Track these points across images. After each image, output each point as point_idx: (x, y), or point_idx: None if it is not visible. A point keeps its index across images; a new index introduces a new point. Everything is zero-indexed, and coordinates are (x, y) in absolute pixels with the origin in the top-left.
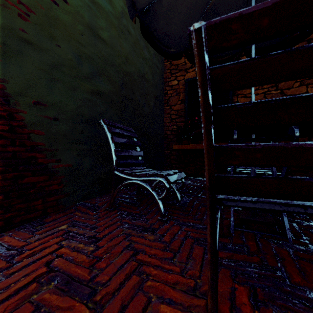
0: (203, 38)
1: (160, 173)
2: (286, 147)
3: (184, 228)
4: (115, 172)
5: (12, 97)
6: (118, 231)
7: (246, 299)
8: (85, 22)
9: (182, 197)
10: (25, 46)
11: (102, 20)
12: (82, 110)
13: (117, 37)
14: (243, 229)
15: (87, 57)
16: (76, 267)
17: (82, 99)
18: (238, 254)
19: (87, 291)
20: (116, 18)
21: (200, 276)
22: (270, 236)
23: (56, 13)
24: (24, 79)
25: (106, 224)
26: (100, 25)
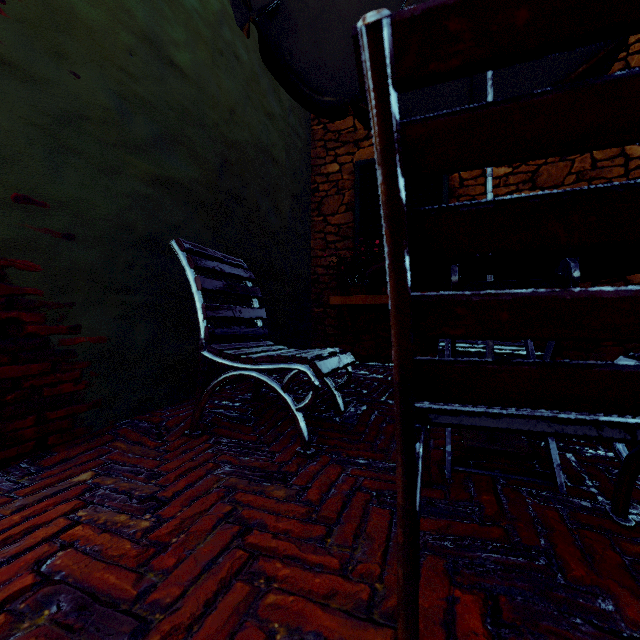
0: (386, 48)
1: (300, 356)
2: (561, 299)
3: (350, 471)
4: (203, 353)
5: None
6: (208, 481)
7: (477, 621)
8: (138, 28)
9: (347, 404)
10: None
11: (177, 26)
12: (132, 219)
13: (211, 65)
14: (470, 468)
15: (142, 104)
16: (105, 569)
17: (132, 194)
18: (462, 523)
19: (128, 627)
20: (209, 24)
21: (383, 576)
22: (524, 482)
23: (70, 1)
24: None
25: (182, 466)
26: (174, 36)
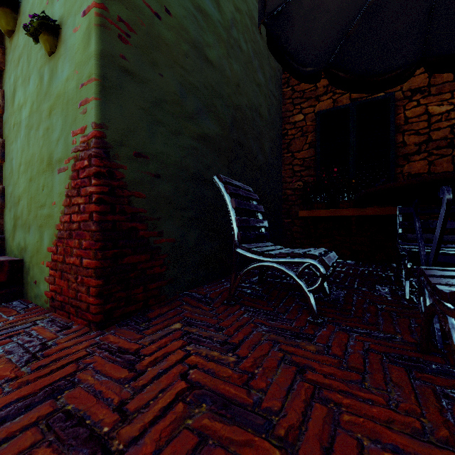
0: None
1: (310, 253)
2: None
3: (355, 336)
4: (237, 250)
5: (112, 147)
6: (256, 335)
7: None
8: (190, 39)
9: (329, 289)
10: (125, 78)
11: (209, 34)
12: (187, 163)
13: (226, 56)
14: None
15: (192, 88)
16: (224, 384)
17: (187, 146)
18: None
19: (260, 421)
20: (225, 29)
21: (424, 413)
22: None
23: (158, 30)
24: (124, 123)
25: (233, 324)
26: (207, 41)
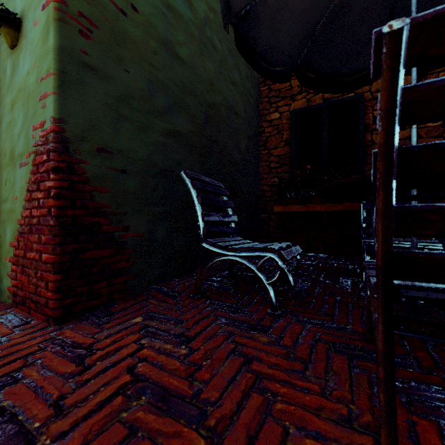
0: (403, 43)
1: (270, 247)
2: None
3: (308, 327)
4: (202, 244)
5: (72, 142)
6: (214, 327)
7: (436, 439)
8: (159, 36)
9: (295, 281)
10: (87, 74)
11: (180, 32)
12: (156, 159)
13: (199, 54)
14: (402, 331)
15: (161, 84)
16: (169, 376)
17: (156, 142)
18: (405, 370)
19: (194, 412)
20: (198, 28)
21: (354, 400)
22: None
23: (124, 26)
24: (86, 118)
25: (194, 317)
26: (178, 39)
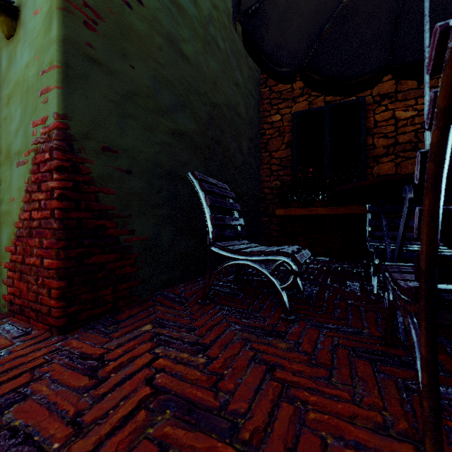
0: None
1: (283, 251)
2: None
3: (325, 332)
4: (211, 248)
5: (76, 140)
6: (229, 334)
7: None
8: (164, 32)
9: (303, 285)
10: (92, 68)
11: (184, 28)
12: (161, 159)
13: (203, 53)
14: None
15: (166, 82)
16: (191, 387)
17: (161, 142)
18: None
19: (225, 425)
20: (202, 25)
21: (385, 407)
22: None
23: (129, 19)
24: (90, 115)
25: (206, 324)
26: (183, 35)
